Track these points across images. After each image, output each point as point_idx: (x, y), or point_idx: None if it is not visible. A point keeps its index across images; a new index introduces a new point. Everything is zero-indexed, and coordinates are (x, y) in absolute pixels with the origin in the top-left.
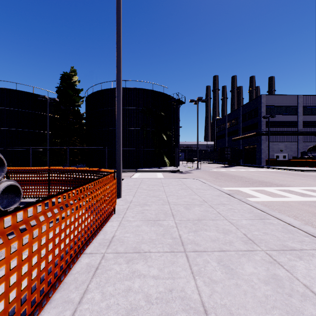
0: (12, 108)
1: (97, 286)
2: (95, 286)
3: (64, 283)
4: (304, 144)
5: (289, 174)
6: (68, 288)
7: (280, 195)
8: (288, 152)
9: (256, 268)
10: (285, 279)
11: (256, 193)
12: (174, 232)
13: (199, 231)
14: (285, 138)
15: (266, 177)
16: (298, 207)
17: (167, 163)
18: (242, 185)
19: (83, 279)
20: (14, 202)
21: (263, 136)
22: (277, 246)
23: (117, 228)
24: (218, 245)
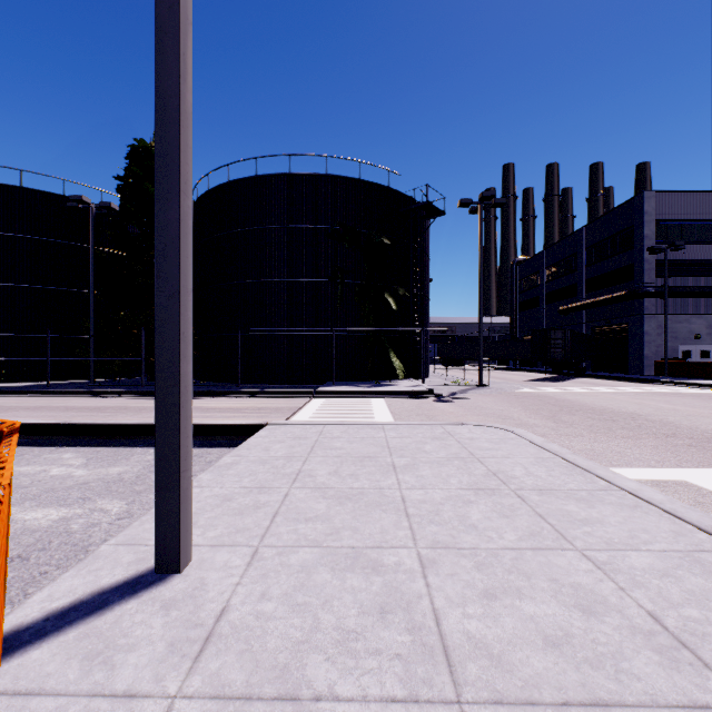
0: (10, 232)
1: None
2: None
3: None
4: None
5: None
6: None
7: None
8: None
9: None
10: None
11: None
12: None
13: None
14: (708, 303)
15: (710, 415)
16: None
17: (397, 370)
18: (674, 455)
19: None
20: None
21: (648, 299)
22: None
23: None
24: None
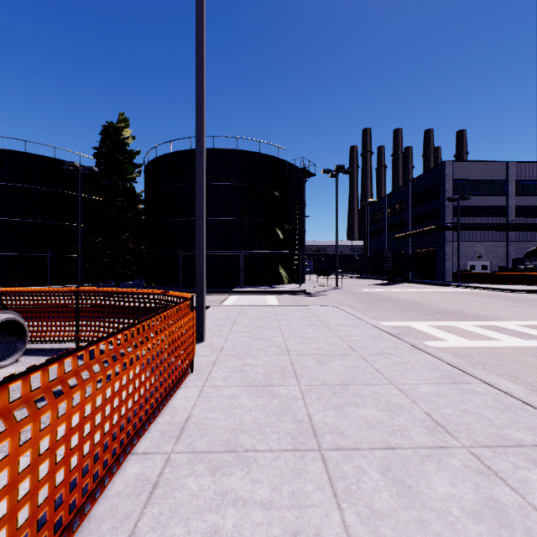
0: (19, 184)
1: (154, 524)
2: (149, 524)
3: (91, 519)
4: (518, 246)
5: (493, 297)
6: (97, 530)
7: (482, 335)
8: (491, 260)
9: (455, 484)
10: (512, 508)
11: (439, 333)
12: (299, 410)
13: (345, 408)
14: (486, 234)
15: (456, 302)
16: (516, 359)
17: (284, 278)
18: (414, 317)
19: (128, 509)
20: (13, 350)
21: (448, 231)
22: (490, 438)
23: (196, 401)
24: (381, 435)
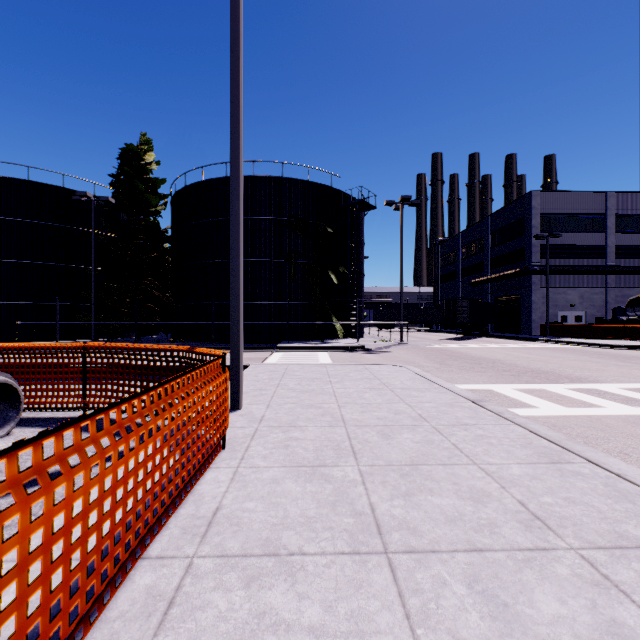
0: (20, 218)
1: None
2: None
3: None
4: (619, 293)
5: (591, 355)
6: None
7: (580, 401)
8: (586, 309)
9: (564, 602)
10: None
11: (528, 398)
12: (359, 498)
13: (416, 495)
14: (580, 279)
15: (546, 360)
16: (625, 430)
17: (338, 331)
18: (497, 379)
19: (133, 637)
20: (4, 420)
21: (535, 275)
22: (604, 537)
23: (228, 486)
24: (465, 532)
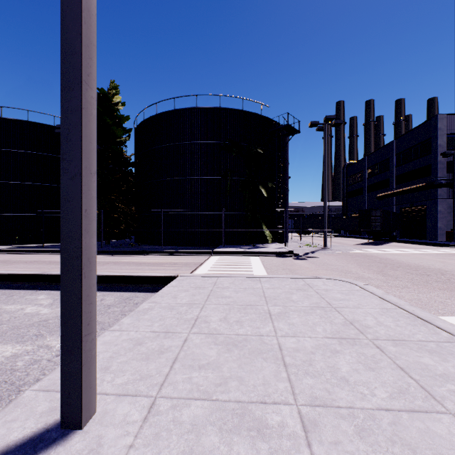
0: (22, 150)
1: None
2: None
3: None
4: None
5: None
6: None
7: None
8: None
9: None
10: None
11: None
12: None
13: None
14: None
15: None
16: None
17: (267, 237)
18: None
19: None
20: None
21: (441, 188)
22: None
23: None
24: None
